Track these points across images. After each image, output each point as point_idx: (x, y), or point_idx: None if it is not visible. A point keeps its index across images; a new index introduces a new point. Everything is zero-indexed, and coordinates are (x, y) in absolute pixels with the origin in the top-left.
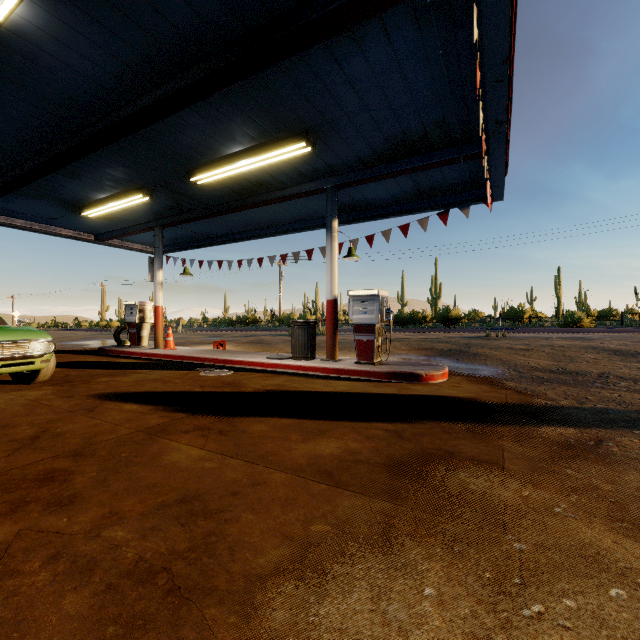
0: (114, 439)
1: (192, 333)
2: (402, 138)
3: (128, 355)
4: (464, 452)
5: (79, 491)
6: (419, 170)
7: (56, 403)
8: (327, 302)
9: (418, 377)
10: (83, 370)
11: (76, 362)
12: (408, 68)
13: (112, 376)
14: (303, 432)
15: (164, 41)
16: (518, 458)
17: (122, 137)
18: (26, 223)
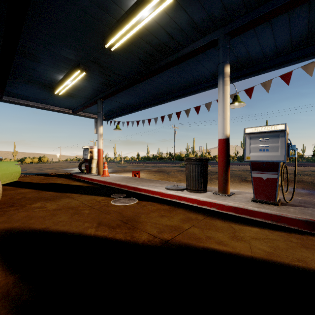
0: None
1: (128, 164)
2: None
3: (82, 179)
4: None
5: None
6: None
7: None
8: (219, 141)
9: None
10: (40, 192)
11: (48, 184)
12: None
13: (47, 200)
14: None
15: None
16: None
17: None
18: (34, 103)
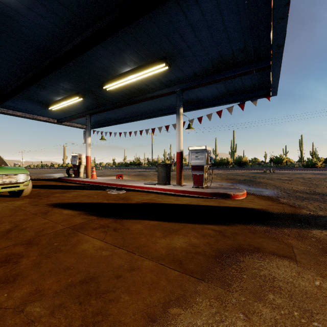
0: (53, 232)
1: (107, 170)
2: (220, 60)
3: (73, 181)
4: (266, 248)
5: (21, 271)
6: (229, 78)
7: (28, 209)
8: (177, 153)
9: (229, 196)
10: (48, 189)
11: (46, 185)
12: (225, 14)
13: (62, 193)
14: (163, 230)
15: (84, 3)
16: (303, 253)
17: (65, 64)
18: (22, 114)
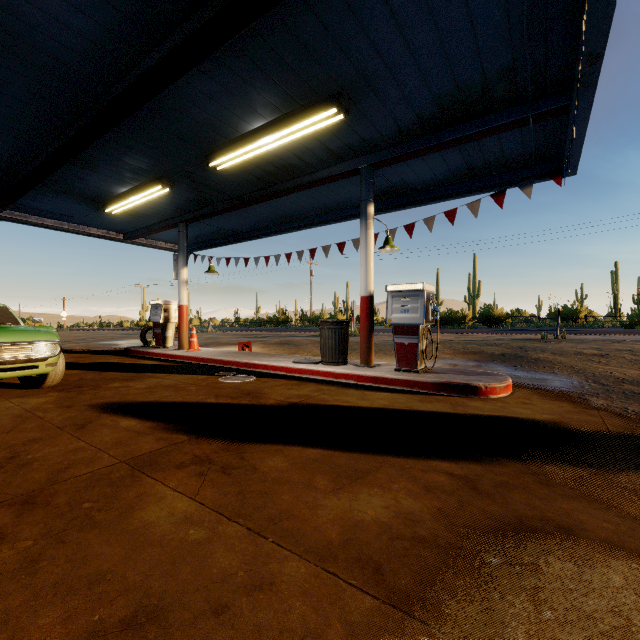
0: (88, 474)
1: (222, 333)
2: (455, 96)
3: (152, 356)
4: (589, 528)
5: None
6: (473, 139)
7: (50, 415)
8: (361, 299)
9: (475, 390)
10: (100, 373)
11: (98, 363)
12: None
13: (126, 381)
14: (334, 474)
15: None
16: None
17: (130, 113)
18: (56, 223)
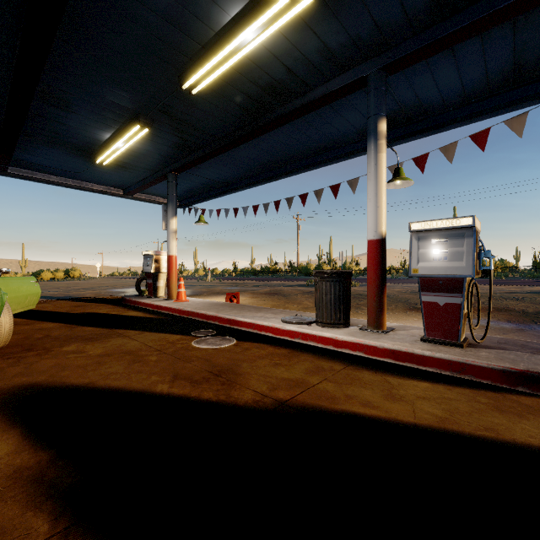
0: None
1: (219, 282)
2: None
3: (142, 306)
4: None
5: None
6: None
7: None
8: (369, 243)
9: None
10: (74, 327)
11: (85, 314)
12: None
13: (87, 341)
14: None
15: None
16: None
17: None
18: (61, 179)
